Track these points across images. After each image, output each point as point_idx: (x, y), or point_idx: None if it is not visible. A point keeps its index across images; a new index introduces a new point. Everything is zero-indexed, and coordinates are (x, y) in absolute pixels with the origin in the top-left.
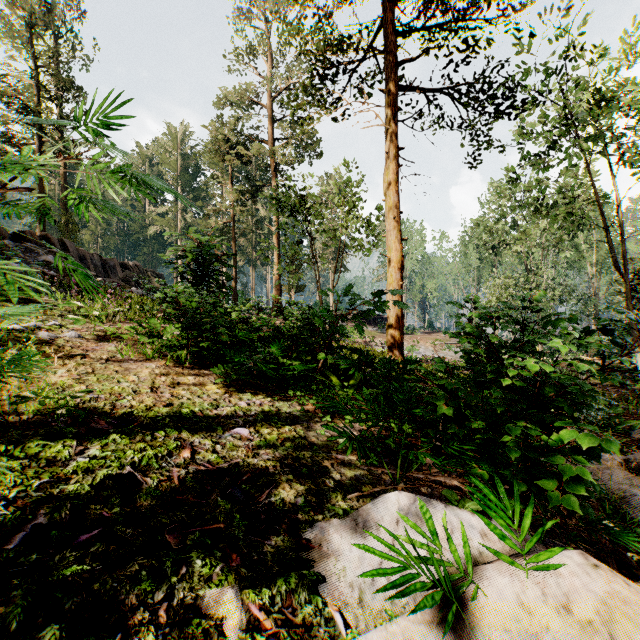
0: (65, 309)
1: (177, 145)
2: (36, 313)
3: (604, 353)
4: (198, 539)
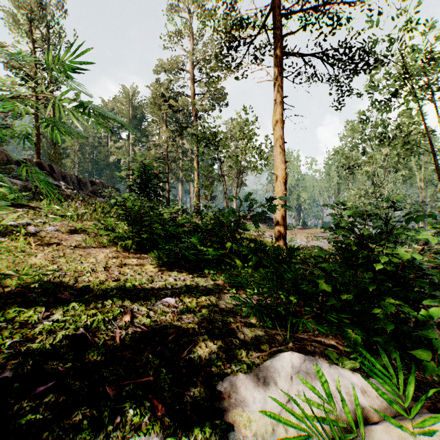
0: (49, 211)
1: (129, 100)
2: (28, 214)
3: (429, 243)
4: (132, 390)
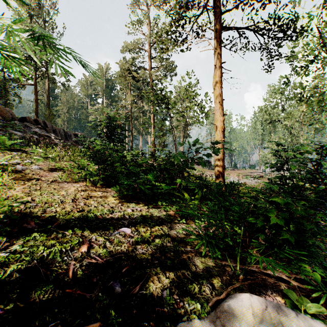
0: (38, 154)
1: (103, 74)
2: (21, 156)
3: None
4: None
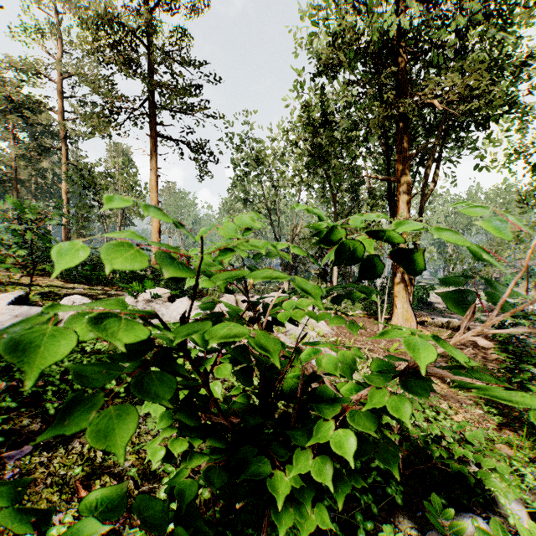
0: None
1: None
2: None
3: None
4: None
